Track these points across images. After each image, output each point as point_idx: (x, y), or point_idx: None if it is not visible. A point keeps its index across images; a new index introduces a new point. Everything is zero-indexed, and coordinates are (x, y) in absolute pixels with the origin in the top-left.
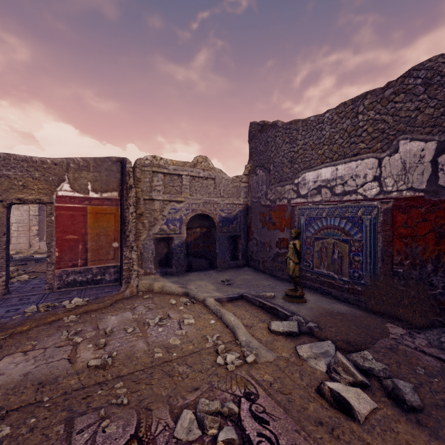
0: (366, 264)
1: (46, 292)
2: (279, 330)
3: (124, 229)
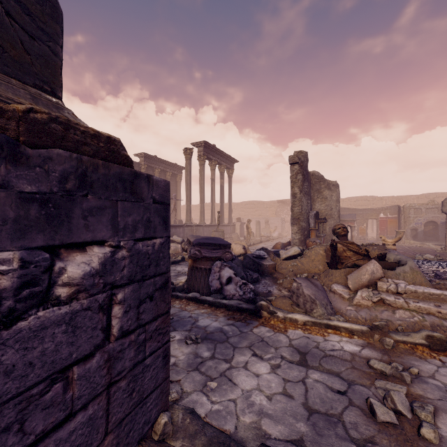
0: None
1: (377, 241)
2: (442, 247)
3: (400, 226)
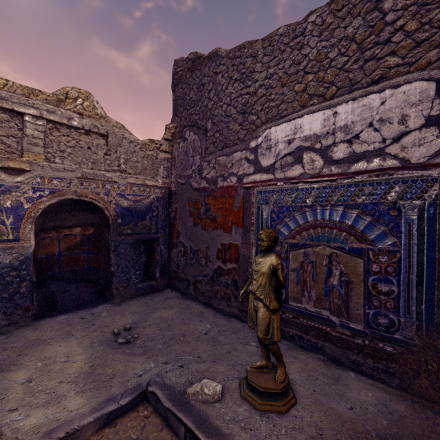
0: (409, 301)
1: None
2: None
3: None
